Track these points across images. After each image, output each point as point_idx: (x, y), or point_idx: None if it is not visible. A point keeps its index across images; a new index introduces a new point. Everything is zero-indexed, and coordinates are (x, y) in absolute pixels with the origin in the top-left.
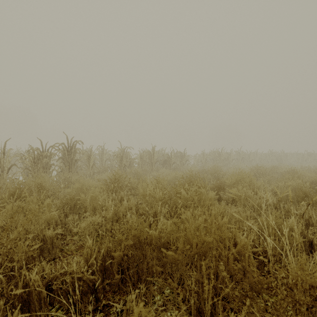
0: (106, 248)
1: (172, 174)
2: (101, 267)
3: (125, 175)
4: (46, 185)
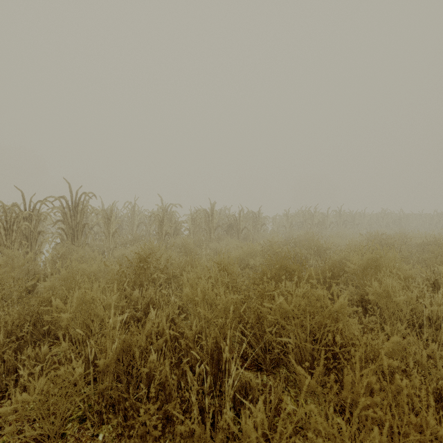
0: None
1: (244, 247)
2: None
3: (163, 249)
4: None
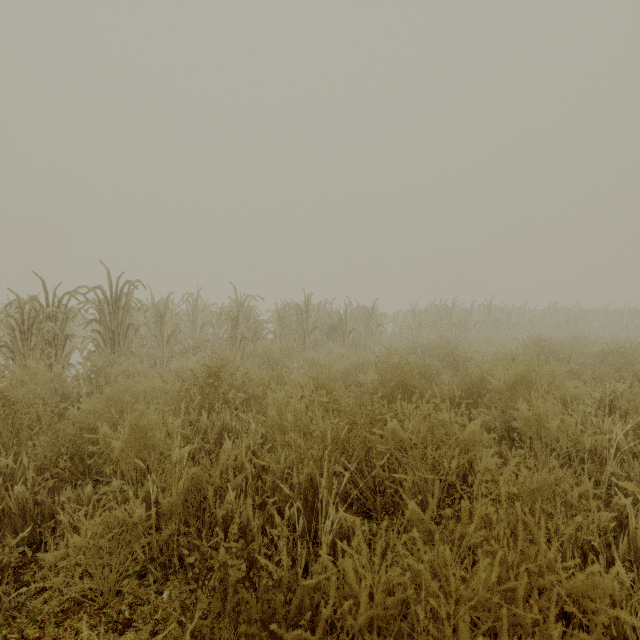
0: None
1: (351, 357)
2: None
3: (239, 360)
4: (17, 397)
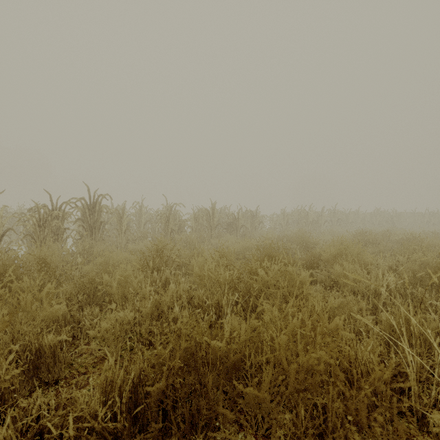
0: (138, 371)
1: (241, 242)
2: (130, 403)
3: (172, 244)
4: (52, 261)
